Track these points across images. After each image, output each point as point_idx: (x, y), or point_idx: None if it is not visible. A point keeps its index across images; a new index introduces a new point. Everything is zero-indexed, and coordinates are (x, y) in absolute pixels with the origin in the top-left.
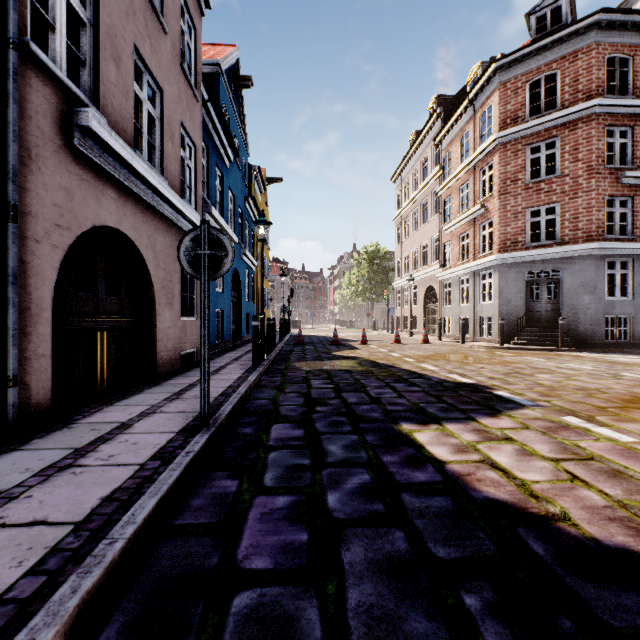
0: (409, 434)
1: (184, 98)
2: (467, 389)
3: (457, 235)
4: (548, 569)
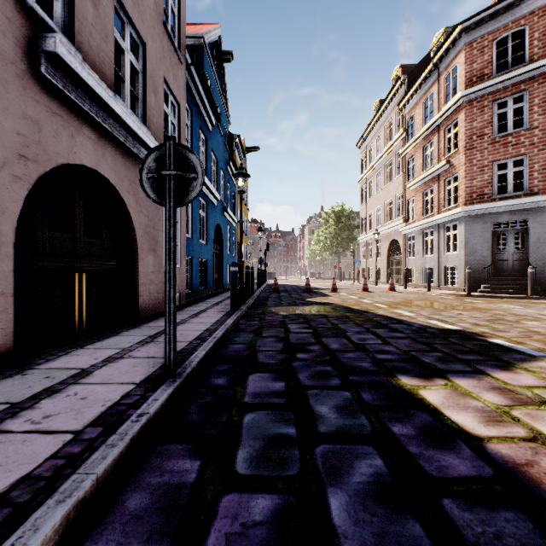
0: (414, 392)
1: (167, 57)
2: (456, 336)
3: (421, 191)
4: None
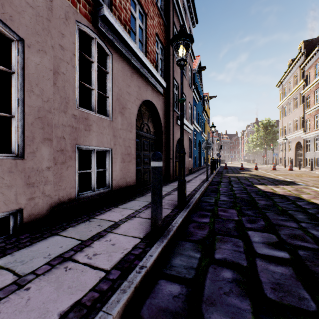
0: (255, 186)
1: (189, 93)
2: (286, 182)
3: (313, 115)
4: (267, 194)
